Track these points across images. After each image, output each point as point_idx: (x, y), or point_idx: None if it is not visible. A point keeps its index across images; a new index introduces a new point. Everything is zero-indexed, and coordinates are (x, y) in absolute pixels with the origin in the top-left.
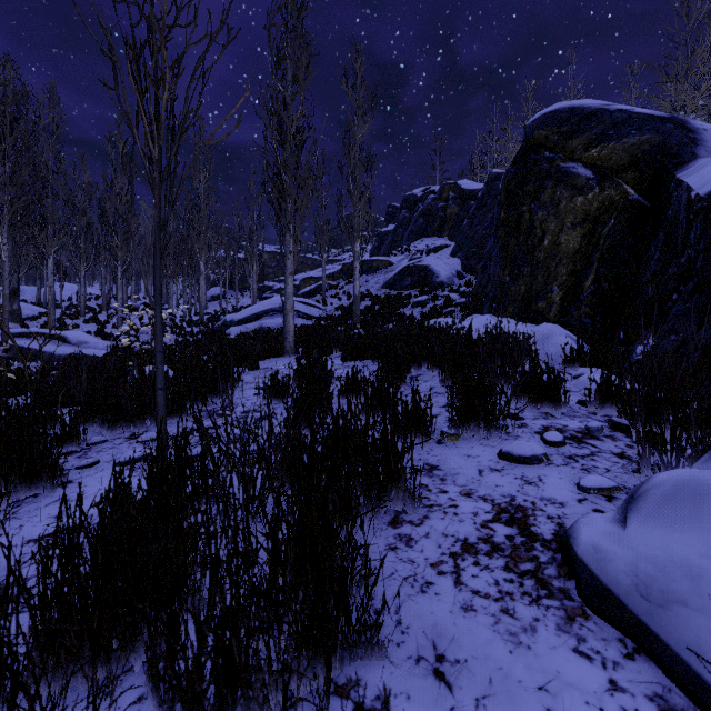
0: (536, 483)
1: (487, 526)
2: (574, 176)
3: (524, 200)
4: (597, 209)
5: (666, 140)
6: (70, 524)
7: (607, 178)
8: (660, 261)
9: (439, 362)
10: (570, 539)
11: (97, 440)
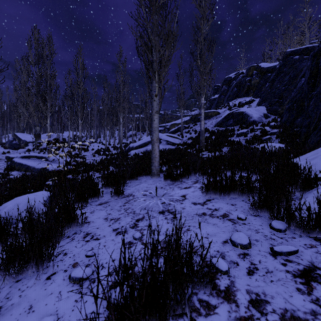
0: None
1: None
2: None
3: None
4: None
5: None
6: None
7: None
8: None
9: None
10: None
11: None
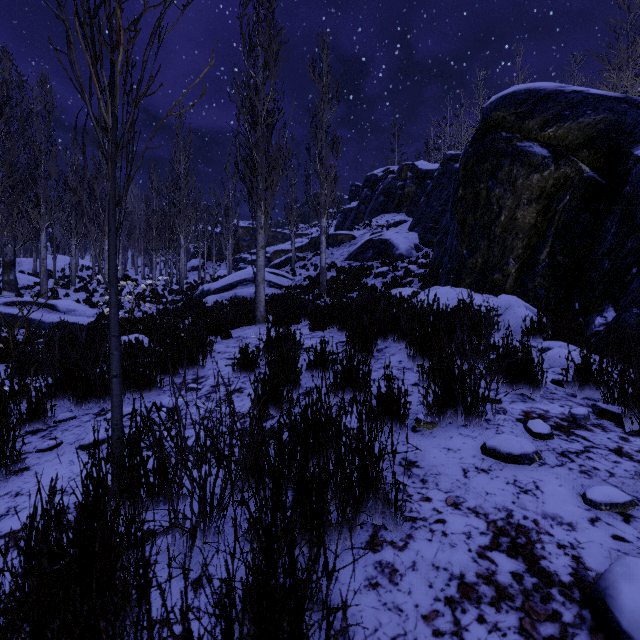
0: (532, 492)
1: (485, 555)
2: (531, 154)
3: (482, 178)
4: (552, 186)
5: (620, 119)
6: (13, 528)
7: (562, 156)
8: (617, 236)
9: (405, 335)
10: (606, 598)
11: (64, 417)
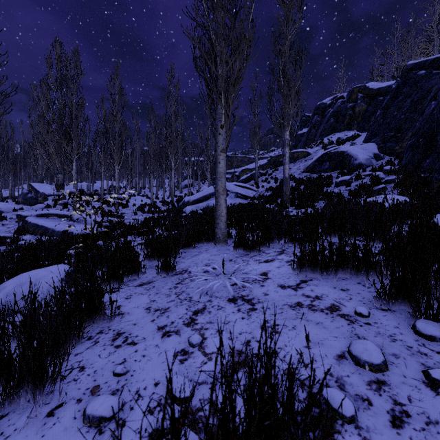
0: None
1: None
2: None
3: None
4: None
5: None
6: None
7: None
8: None
9: None
10: None
11: None
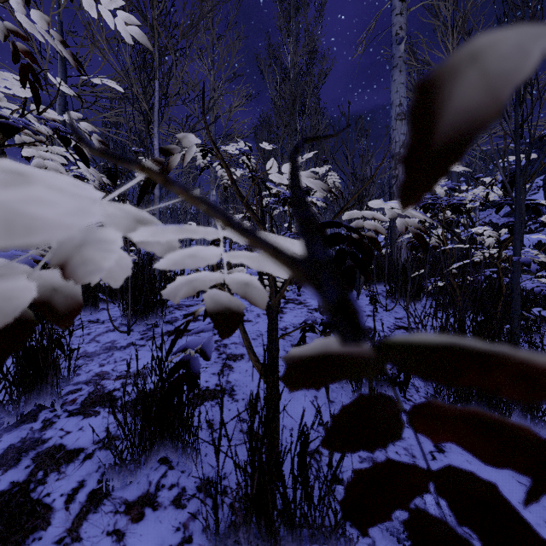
0: None
1: None
2: None
3: None
4: None
5: None
6: None
7: None
8: None
9: None
10: None
11: None
